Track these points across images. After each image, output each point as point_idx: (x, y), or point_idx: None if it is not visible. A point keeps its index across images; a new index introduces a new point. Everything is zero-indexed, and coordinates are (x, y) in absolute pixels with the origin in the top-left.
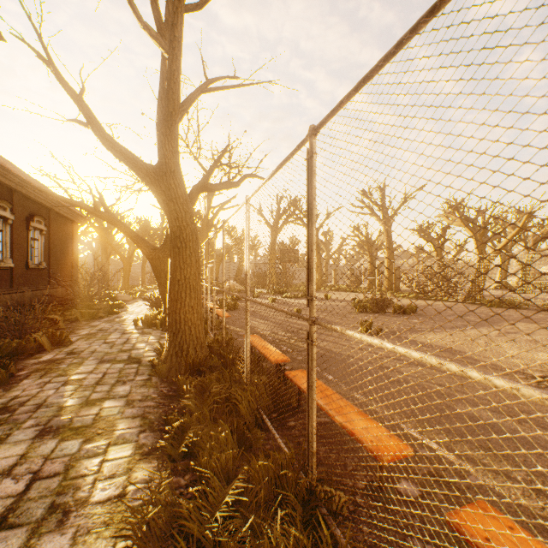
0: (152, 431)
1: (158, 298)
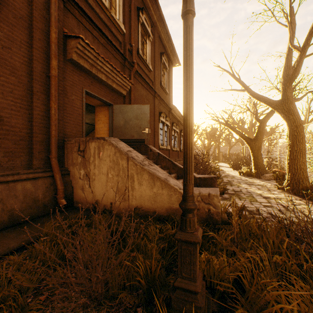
0: (312, 205)
1: (237, 165)
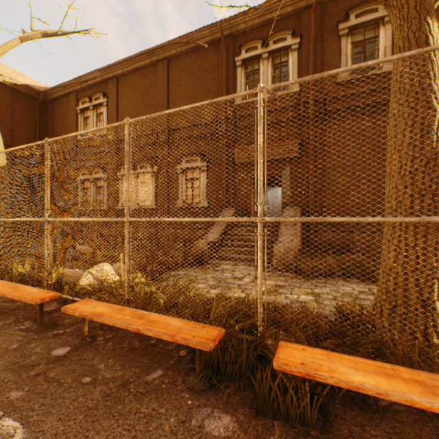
0: None
1: None
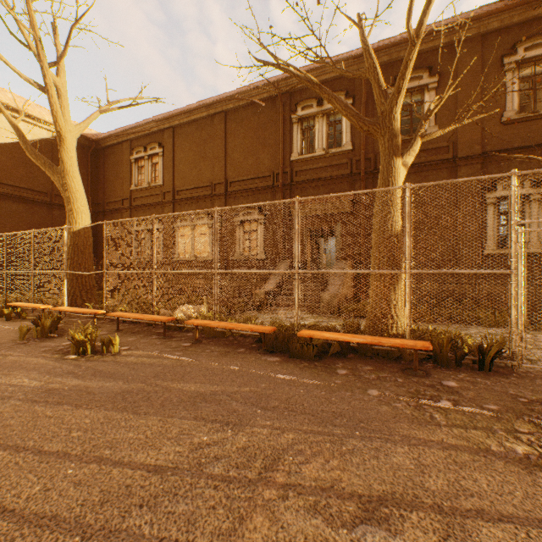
0: None
1: None
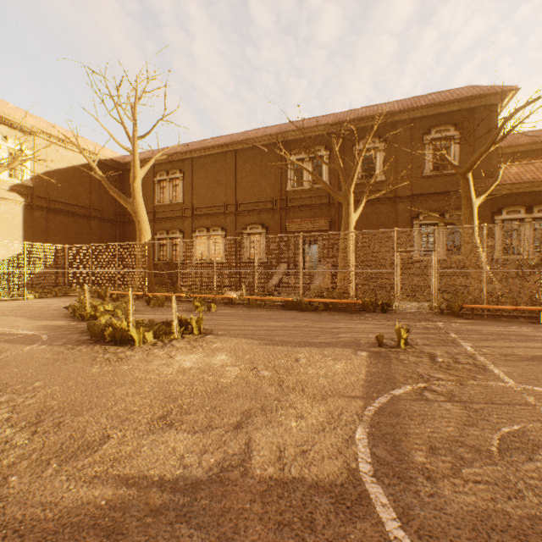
0: None
1: None
